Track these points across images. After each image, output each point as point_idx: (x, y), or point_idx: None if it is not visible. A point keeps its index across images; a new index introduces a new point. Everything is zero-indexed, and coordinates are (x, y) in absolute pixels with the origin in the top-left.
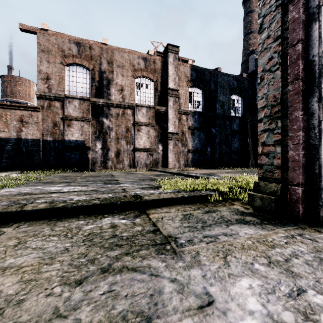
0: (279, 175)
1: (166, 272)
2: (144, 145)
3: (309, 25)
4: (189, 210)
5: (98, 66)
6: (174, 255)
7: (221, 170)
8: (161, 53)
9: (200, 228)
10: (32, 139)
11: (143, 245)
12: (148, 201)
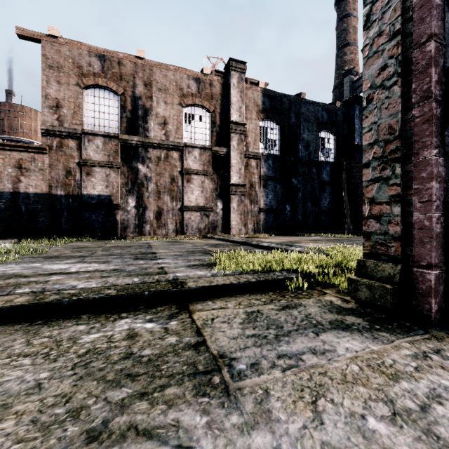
0: (398, 251)
1: (207, 440)
2: (197, 202)
3: (446, 13)
4: (256, 304)
5: (131, 90)
6: (225, 397)
7: (305, 238)
8: (222, 72)
9: (272, 339)
10: (35, 193)
11: (173, 375)
12: (193, 289)
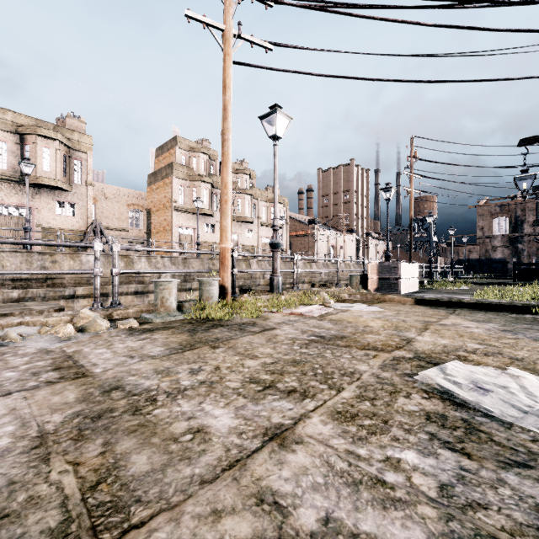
0: None
1: None
2: None
3: None
4: None
5: (514, 214)
6: None
7: None
8: None
9: None
10: (474, 259)
11: None
12: None
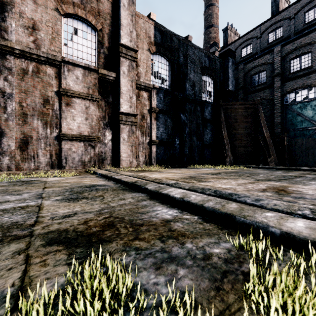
0: None
1: None
2: (79, 130)
3: None
4: None
5: None
6: None
7: (199, 170)
8: None
9: None
10: None
11: None
12: None
